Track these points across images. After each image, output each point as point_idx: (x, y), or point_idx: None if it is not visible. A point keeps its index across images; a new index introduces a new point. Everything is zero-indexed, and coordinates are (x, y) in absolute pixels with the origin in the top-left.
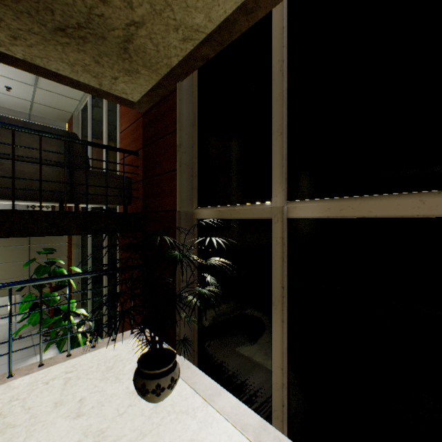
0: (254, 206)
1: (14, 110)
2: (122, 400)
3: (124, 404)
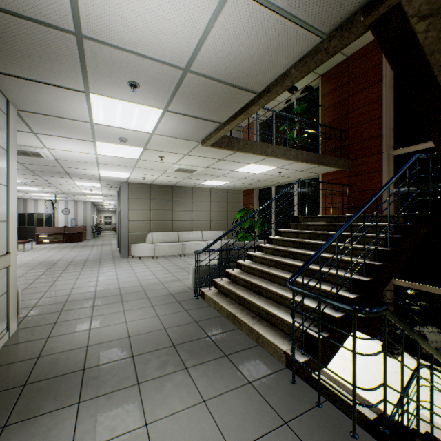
0: (436, 288)
1: (221, 189)
2: (378, 356)
3: (380, 357)
